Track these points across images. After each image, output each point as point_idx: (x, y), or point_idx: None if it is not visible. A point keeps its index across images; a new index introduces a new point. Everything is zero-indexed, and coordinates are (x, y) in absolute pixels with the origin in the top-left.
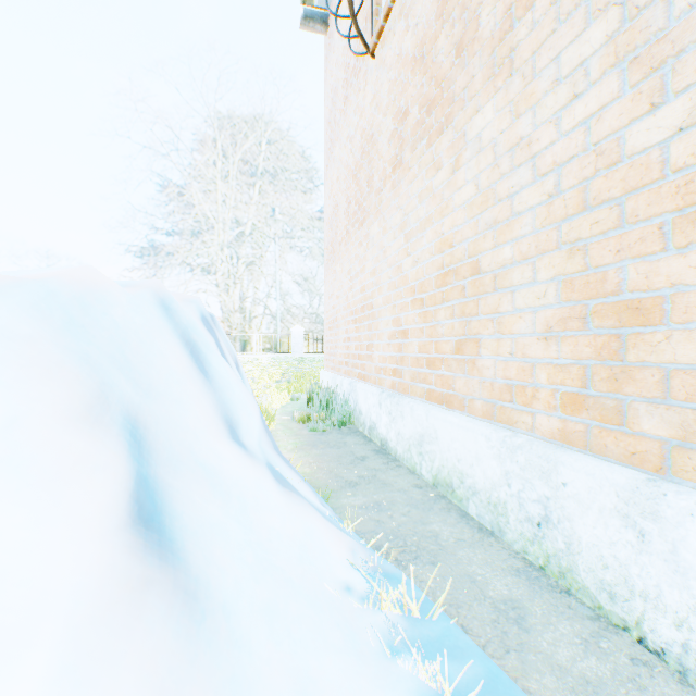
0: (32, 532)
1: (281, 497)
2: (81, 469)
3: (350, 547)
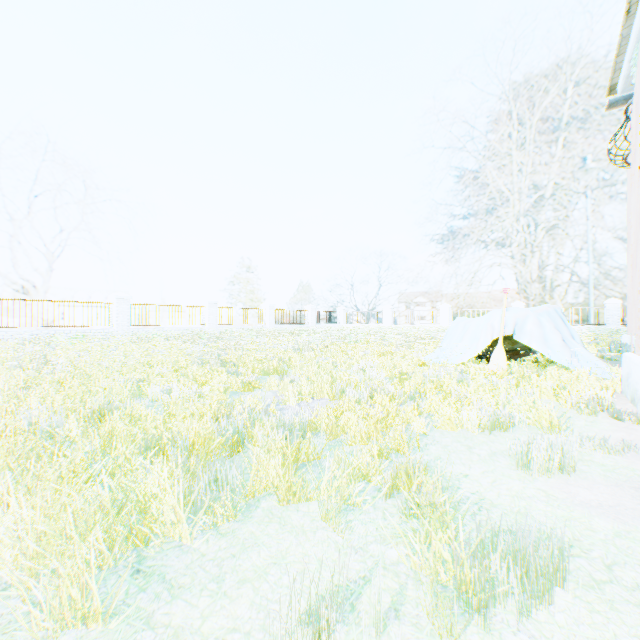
0: (554, 337)
1: (585, 351)
2: (555, 333)
3: (605, 365)
